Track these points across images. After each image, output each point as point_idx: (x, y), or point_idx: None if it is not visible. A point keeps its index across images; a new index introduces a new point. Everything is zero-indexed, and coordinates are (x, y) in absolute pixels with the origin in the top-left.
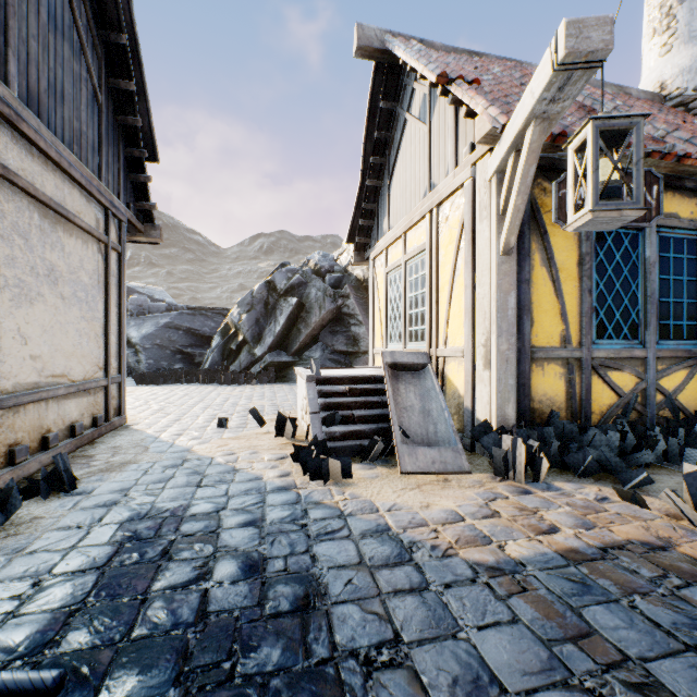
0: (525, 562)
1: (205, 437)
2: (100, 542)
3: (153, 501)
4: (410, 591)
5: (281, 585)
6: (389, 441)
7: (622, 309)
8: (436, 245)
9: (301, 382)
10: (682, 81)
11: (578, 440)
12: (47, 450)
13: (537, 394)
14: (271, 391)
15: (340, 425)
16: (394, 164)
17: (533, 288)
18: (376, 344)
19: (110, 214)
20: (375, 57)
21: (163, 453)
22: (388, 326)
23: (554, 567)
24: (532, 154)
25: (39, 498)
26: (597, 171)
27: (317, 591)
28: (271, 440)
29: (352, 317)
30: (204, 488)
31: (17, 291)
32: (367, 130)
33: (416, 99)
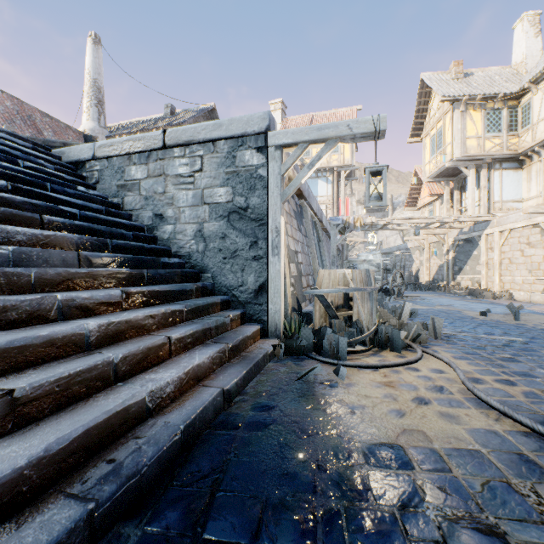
0: None
1: None
2: None
3: None
4: None
5: None
6: None
7: None
8: None
9: None
10: (90, 132)
11: None
12: None
13: None
14: None
15: None
16: None
17: None
18: None
19: None
20: None
21: None
22: None
23: None
24: None
25: None
26: None
27: None
28: None
29: None
30: None
31: None
32: None
33: None
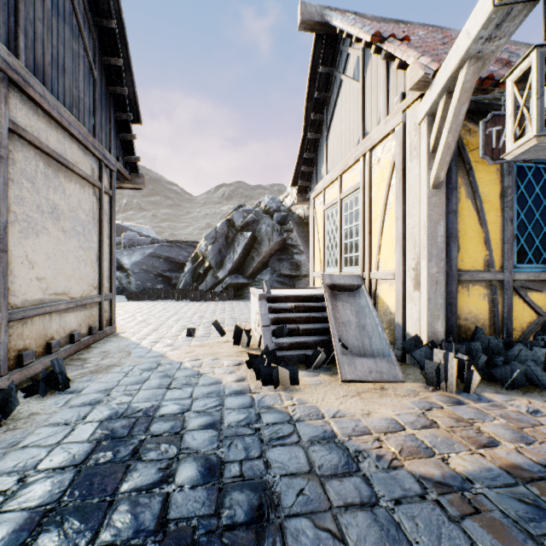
0: (472, 478)
1: (176, 344)
2: (81, 440)
3: (129, 401)
4: (360, 506)
5: (237, 492)
6: (330, 351)
7: (541, 237)
8: (368, 184)
9: (254, 300)
10: None
11: (503, 354)
12: (50, 354)
13: (463, 312)
14: (230, 306)
15: (287, 336)
16: (331, 119)
17: (459, 218)
18: (315, 269)
19: (103, 164)
20: (315, 29)
21: (142, 358)
22: (326, 253)
23: (503, 486)
24: (464, 93)
25: (39, 395)
26: (542, 97)
27: (270, 501)
28: (230, 348)
29: (295, 247)
30: (172, 390)
31: (25, 225)
32: (308, 91)
33: (350, 62)
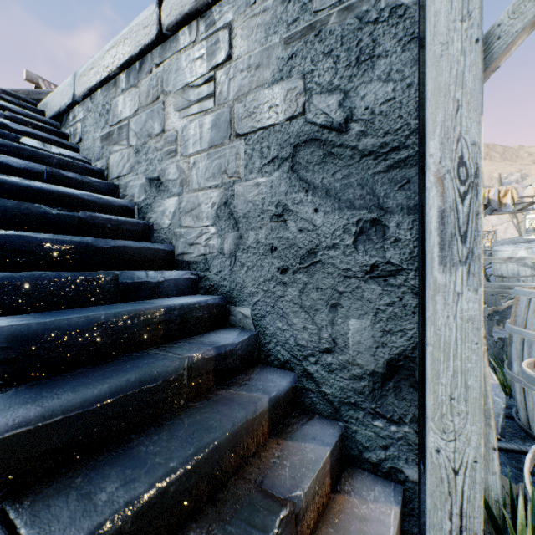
0: None
1: None
2: None
3: None
4: None
5: None
6: None
7: None
8: None
9: None
10: None
11: None
12: None
13: None
14: None
15: None
16: None
17: None
18: None
19: None
20: (35, 84)
21: None
22: None
23: None
24: None
25: None
26: None
27: None
28: None
29: None
30: None
31: None
32: None
33: None
